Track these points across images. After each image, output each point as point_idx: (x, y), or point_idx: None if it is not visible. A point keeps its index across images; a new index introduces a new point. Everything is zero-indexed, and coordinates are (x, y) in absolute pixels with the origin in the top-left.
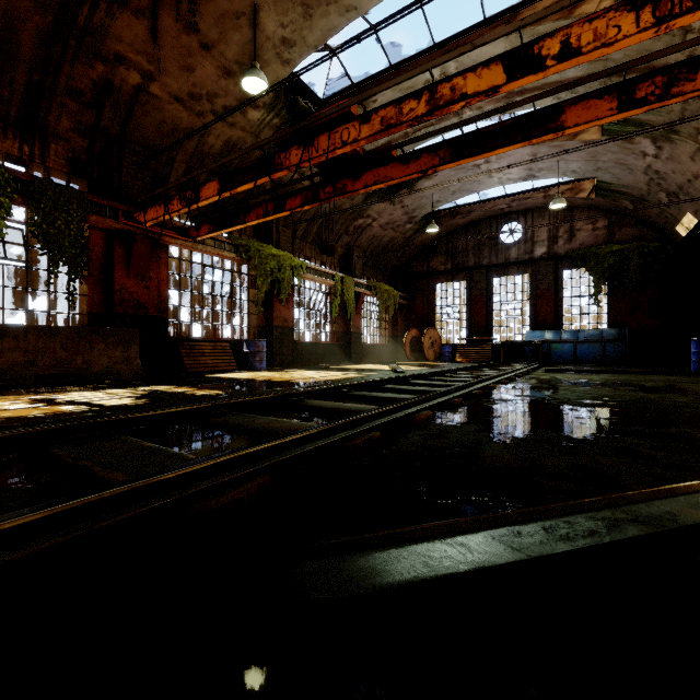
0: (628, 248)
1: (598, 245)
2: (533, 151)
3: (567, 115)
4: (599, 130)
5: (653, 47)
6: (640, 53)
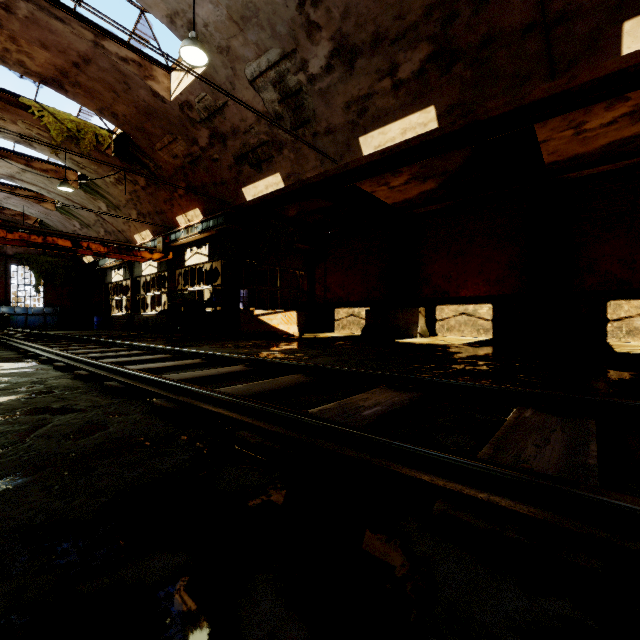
0: (57, 261)
1: (38, 254)
2: (10, 196)
3: (79, 250)
4: (54, 206)
5: (89, 204)
6: (84, 202)
